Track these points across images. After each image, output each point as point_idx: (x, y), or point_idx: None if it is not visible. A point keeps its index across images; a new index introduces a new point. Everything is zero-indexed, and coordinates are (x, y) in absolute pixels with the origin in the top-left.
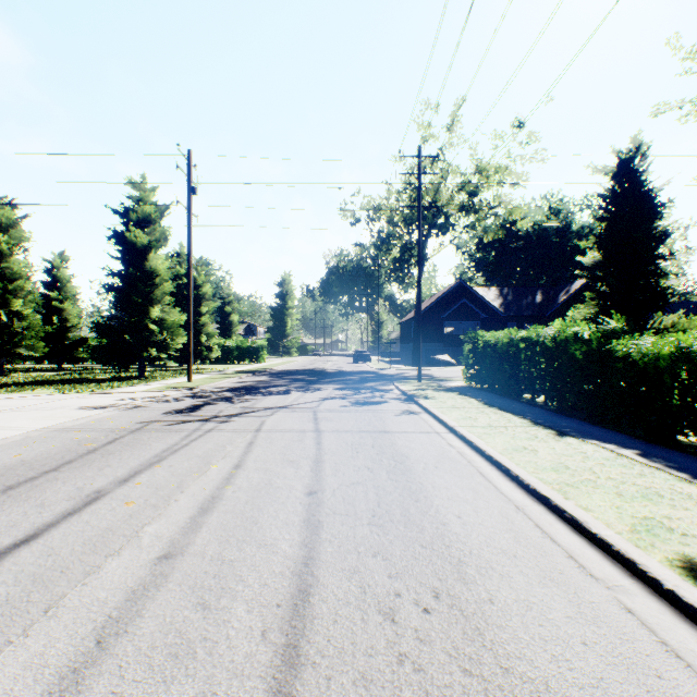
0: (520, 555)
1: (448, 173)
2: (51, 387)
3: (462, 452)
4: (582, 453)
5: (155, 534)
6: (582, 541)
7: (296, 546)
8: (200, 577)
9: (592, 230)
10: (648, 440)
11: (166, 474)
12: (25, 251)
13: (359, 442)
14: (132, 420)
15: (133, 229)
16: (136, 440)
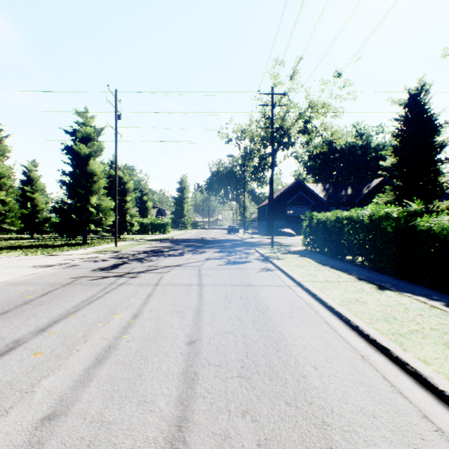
0: (378, 415)
1: (290, 107)
2: (21, 250)
3: (309, 303)
4: (402, 305)
5: (48, 388)
6: (430, 397)
7: (172, 403)
8: (74, 446)
9: (384, 147)
10: (448, 293)
11: (77, 323)
12: (8, 159)
13: (231, 294)
14: (67, 276)
15: (78, 143)
16: (64, 292)
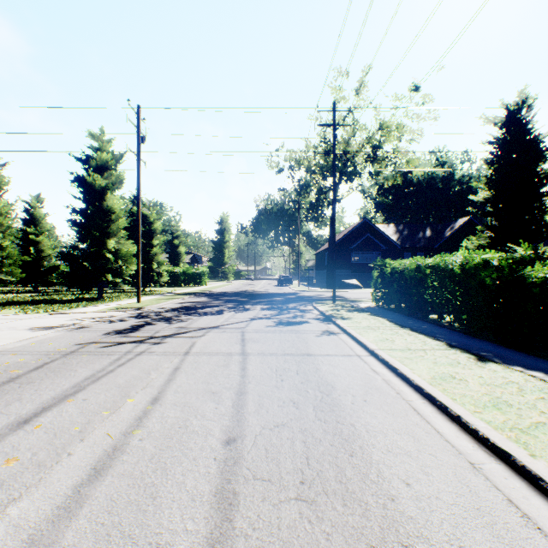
0: None
1: (356, 129)
2: (18, 307)
3: (388, 380)
4: (514, 384)
5: (15, 521)
6: None
7: None
8: None
9: (471, 178)
10: None
11: (74, 411)
12: (5, 193)
13: (284, 367)
14: (71, 342)
15: (92, 173)
16: (64, 365)
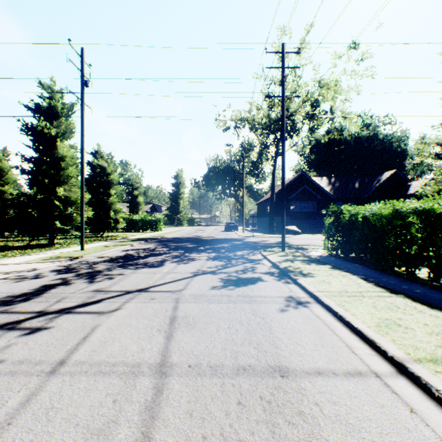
0: None
1: (297, 86)
2: None
3: None
4: None
5: None
6: None
7: None
8: None
9: (392, 138)
10: None
11: None
12: None
13: None
14: None
15: (40, 120)
16: None
